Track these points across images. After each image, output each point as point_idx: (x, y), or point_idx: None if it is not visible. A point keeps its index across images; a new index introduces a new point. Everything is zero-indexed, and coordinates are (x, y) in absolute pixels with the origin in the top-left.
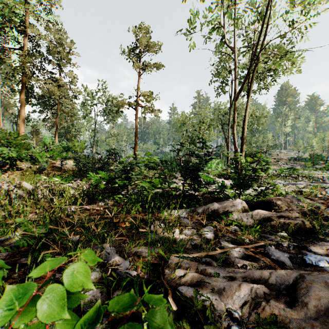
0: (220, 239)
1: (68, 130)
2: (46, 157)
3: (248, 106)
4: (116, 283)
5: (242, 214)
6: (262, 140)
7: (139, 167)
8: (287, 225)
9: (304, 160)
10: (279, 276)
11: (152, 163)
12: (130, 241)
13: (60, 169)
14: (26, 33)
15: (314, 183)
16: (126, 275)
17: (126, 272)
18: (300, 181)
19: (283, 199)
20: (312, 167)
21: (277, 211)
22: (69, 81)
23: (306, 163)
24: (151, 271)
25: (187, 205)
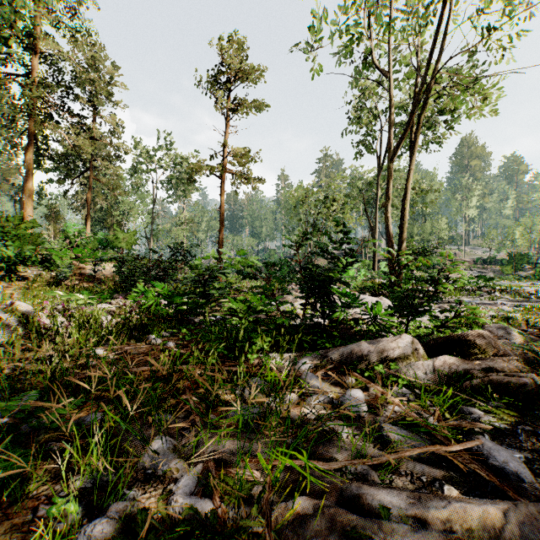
0: (378, 416)
1: (109, 213)
2: (68, 258)
3: (410, 172)
4: (164, 537)
5: (415, 364)
6: (431, 229)
7: (225, 276)
8: (504, 388)
9: (498, 262)
10: (524, 518)
11: (249, 268)
12: (202, 428)
13: (92, 279)
14: (36, 49)
15: (523, 302)
16: (188, 512)
17: (188, 506)
18: (499, 299)
19: (487, 335)
20: (514, 275)
21: (478, 358)
22: (110, 132)
23: (504, 267)
24: (243, 498)
25: (311, 344)
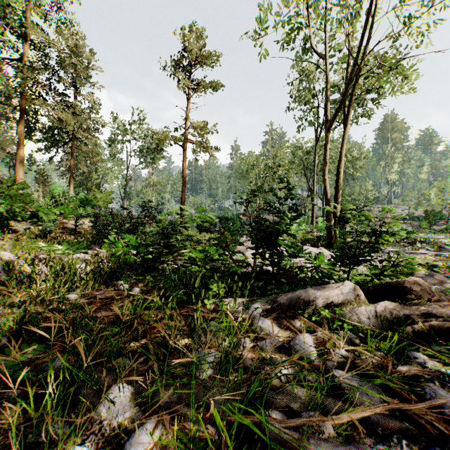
0: (327, 361)
1: (89, 177)
2: (53, 214)
3: (345, 140)
4: None
5: (358, 310)
6: (360, 191)
7: (186, 229)
8: (444, 333)
9: (416, 218)
10: None
11: (207, 223)
12: (157, 377)
13: (74, 232)
14: (27, 37)
15: (441, 251)
16: None
17: None
18: (420, 249)
19: (421, 282)
20: (429, 229)
21: (415, 303)
22: (90, 108)
23: (421, 223)
24: None
25: (262, 290)
